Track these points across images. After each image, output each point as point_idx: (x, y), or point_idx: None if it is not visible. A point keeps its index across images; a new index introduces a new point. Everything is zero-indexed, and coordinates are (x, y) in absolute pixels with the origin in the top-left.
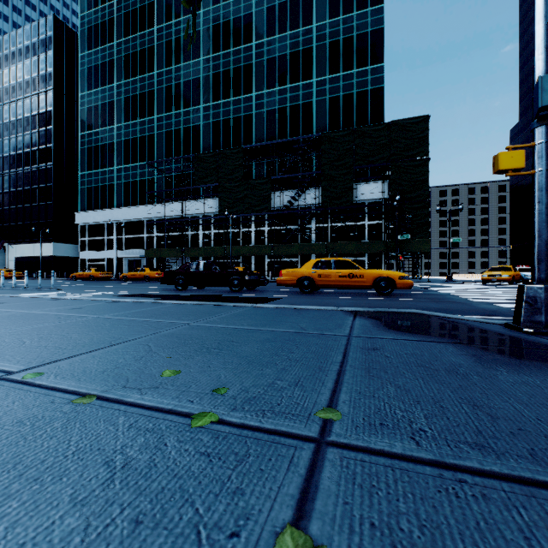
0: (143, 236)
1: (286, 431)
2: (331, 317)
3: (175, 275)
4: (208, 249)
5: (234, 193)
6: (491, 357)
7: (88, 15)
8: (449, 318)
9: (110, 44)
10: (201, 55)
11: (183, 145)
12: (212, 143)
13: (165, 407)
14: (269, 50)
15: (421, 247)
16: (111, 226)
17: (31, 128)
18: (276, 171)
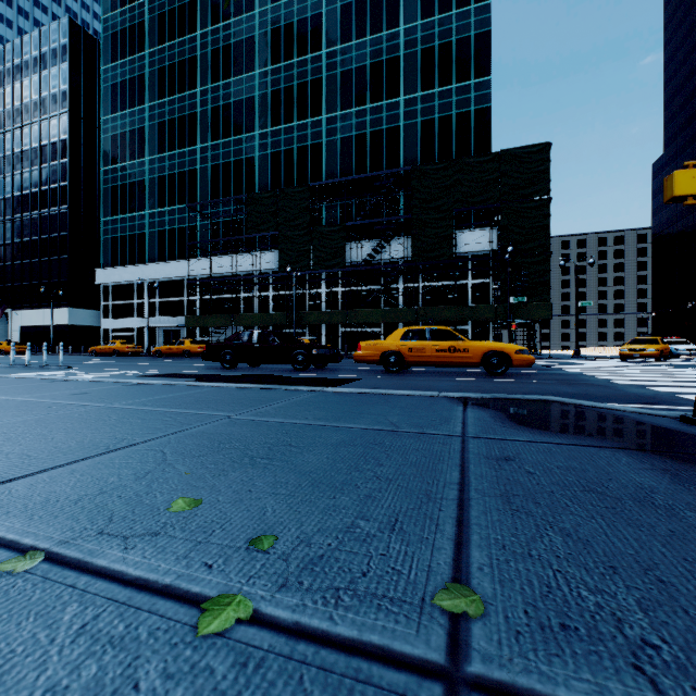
0: (182, 300)
1: (381, 648)
2: (432, 406)
3: (221, 349)
4: (265, 316)
5: (298, 244)
6: (693, 474)
7: (113, 18)
8: (597, 409)
9: (141, 54)
10: (257, 67)
11: (234, 182)
12: (271, 180)
13: (159, 579)
14: (343, 60)
15: (540, 312)
16: (142, 287)
17: (40, 161)
18: (353, 216)
